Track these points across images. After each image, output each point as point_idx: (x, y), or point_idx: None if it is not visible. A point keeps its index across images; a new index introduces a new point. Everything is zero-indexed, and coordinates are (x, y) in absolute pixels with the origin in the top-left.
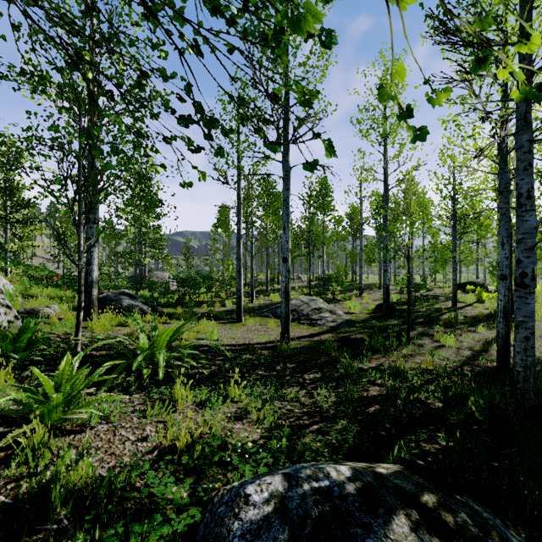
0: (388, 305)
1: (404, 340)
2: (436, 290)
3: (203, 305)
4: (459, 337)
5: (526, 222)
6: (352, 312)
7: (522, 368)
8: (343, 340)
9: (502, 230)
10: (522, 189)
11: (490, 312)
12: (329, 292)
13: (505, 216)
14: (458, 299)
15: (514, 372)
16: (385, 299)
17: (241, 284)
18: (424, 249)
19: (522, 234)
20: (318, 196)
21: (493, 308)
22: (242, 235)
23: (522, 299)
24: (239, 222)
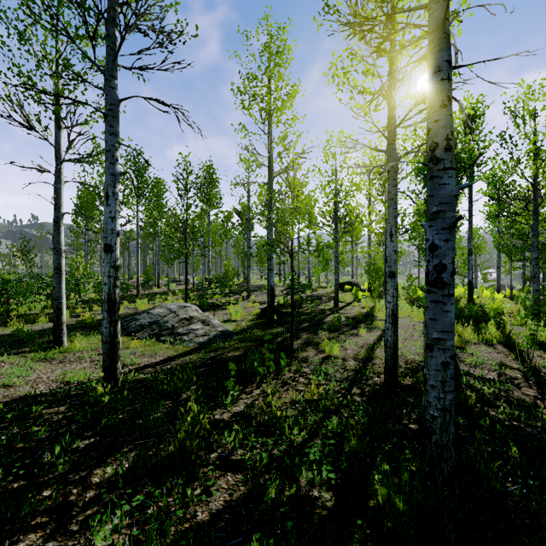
0: (273, 309)
1: (283, 362)
2: (320, 290)
3: (12, 322)
4: (343, 343)
5: (444, 186)
6: (234, 320)
7: (439, 411)
8: (211, 364)
9: (391, 218)
10: (439, 136)
11: (367, 311)
12: (207, 296)
13: (393, 201)
14: (339, 299)
15: (427, 416)
16: (270, 302)
17: (62, 288)
18: (309, 240)
19: (438, 204)
20: (203, 185)
21: (369, 307)
22: (64, 213)
23: (438, 305)
24: (57, 193)
